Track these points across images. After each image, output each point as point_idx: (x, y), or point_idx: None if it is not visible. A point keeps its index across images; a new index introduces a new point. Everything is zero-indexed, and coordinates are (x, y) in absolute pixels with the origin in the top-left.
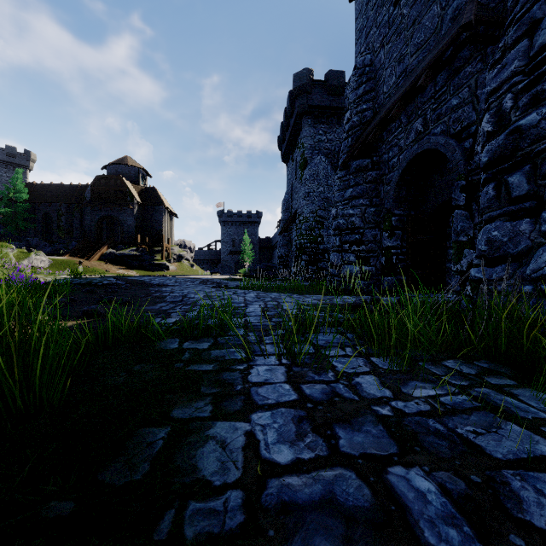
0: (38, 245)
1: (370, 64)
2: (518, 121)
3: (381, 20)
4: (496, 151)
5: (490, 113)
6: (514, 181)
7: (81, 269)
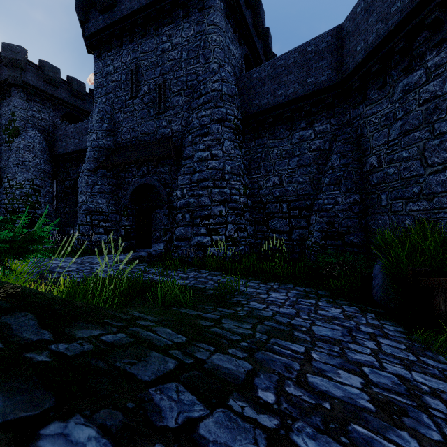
0: None
1: (111, 114)
2: (188, 199)
3: (120, 96)
4: (182, 205)
5: (180, 191)
6: (187, 216)
7: None
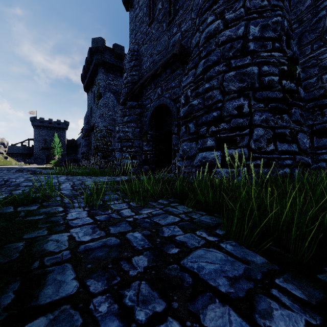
0: None
1: (137, 51)
2: (192, 102)
3: (143, 30)
4: (185, 112)
5: (184, 95)
6: (190, 126)
7: None
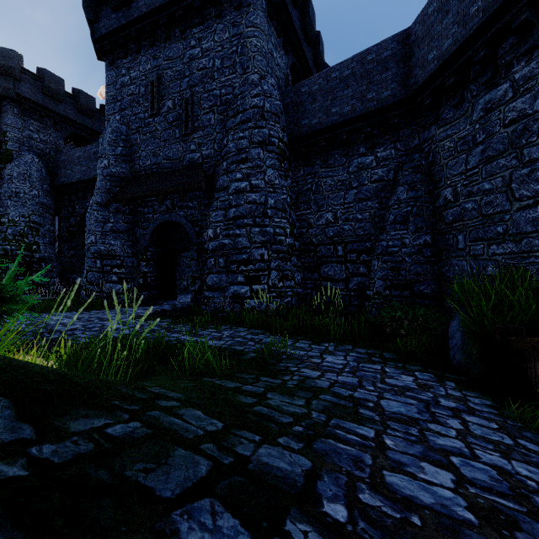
0: None
1: (126, 135)
2: (222, 240)
3: (138, 113)
4: (215, 247)
5: (213, 230)
6: (221, 261)
7: None
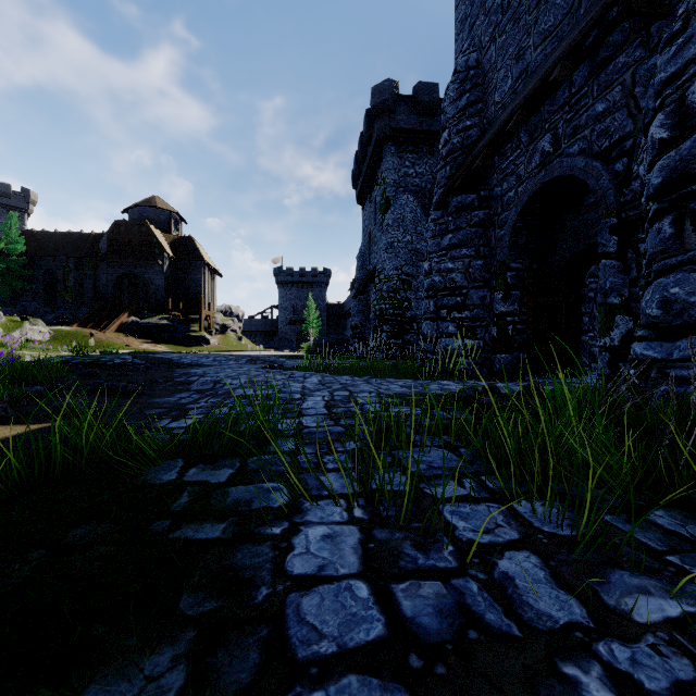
0: (37, 311)
1: (476, 65)
2: None
3: (492, 4)
4: (676, 167)
5: (666, 112)
6: None
7: (92, 343)
